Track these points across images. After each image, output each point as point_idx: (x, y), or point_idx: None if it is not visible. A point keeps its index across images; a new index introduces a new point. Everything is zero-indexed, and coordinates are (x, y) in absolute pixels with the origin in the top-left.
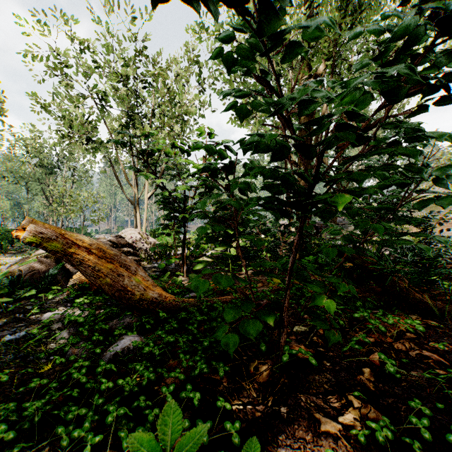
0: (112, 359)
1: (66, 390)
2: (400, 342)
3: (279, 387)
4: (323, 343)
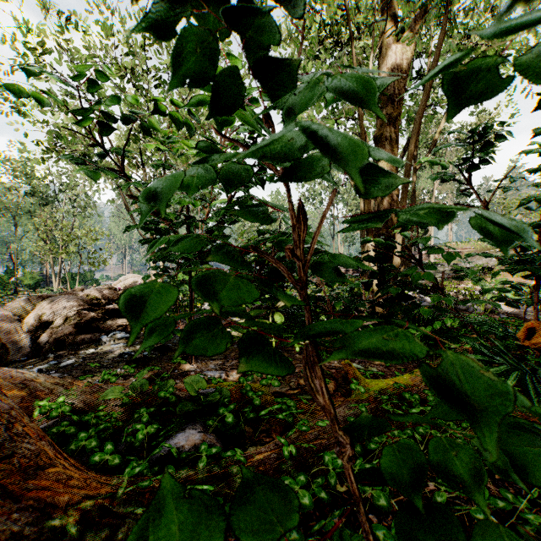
0: None
1: None
2: None
3: None
4: None
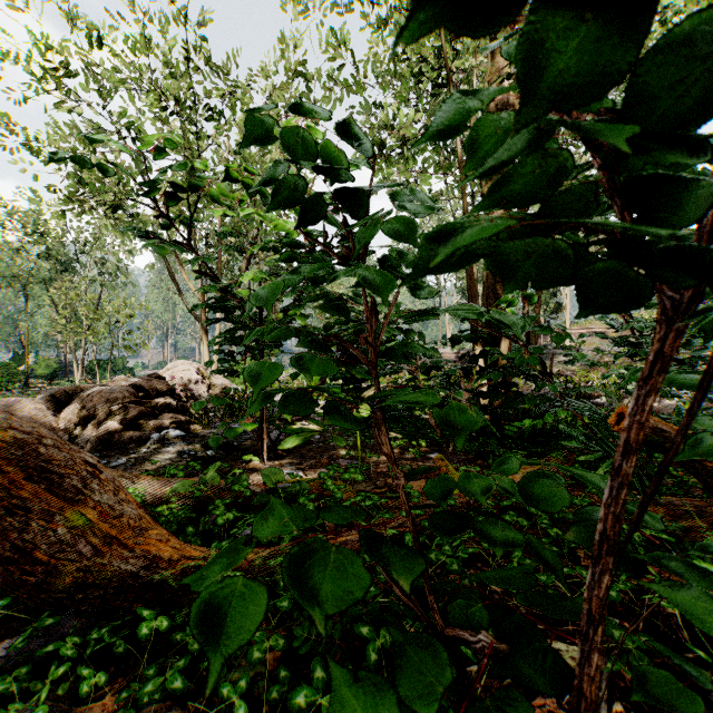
0: None
1: None
2: None
3: None
4: None
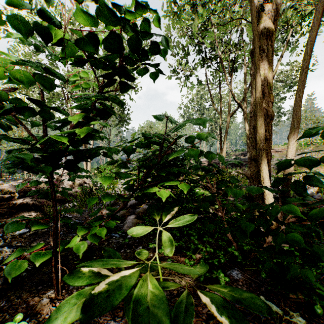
0: None
1: None
2: None
3: None
4: None
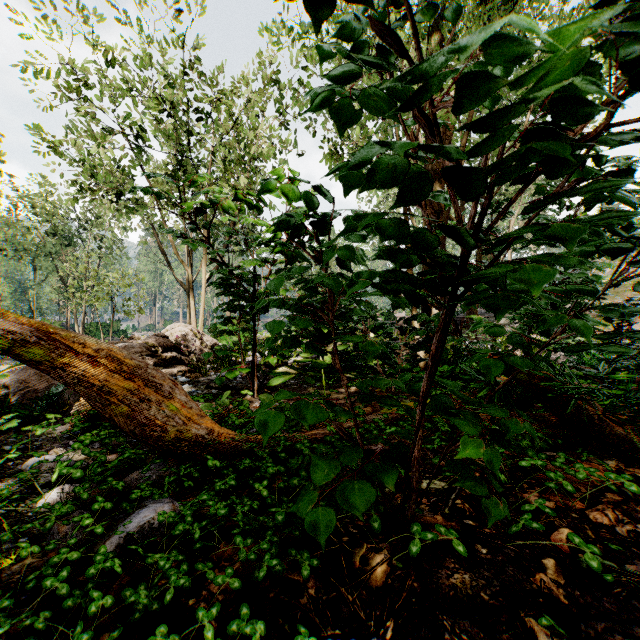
0: (123, 544)
1: (25, 614)
2: (597, 510)
3: (404, 597)
4: (472, 511)
